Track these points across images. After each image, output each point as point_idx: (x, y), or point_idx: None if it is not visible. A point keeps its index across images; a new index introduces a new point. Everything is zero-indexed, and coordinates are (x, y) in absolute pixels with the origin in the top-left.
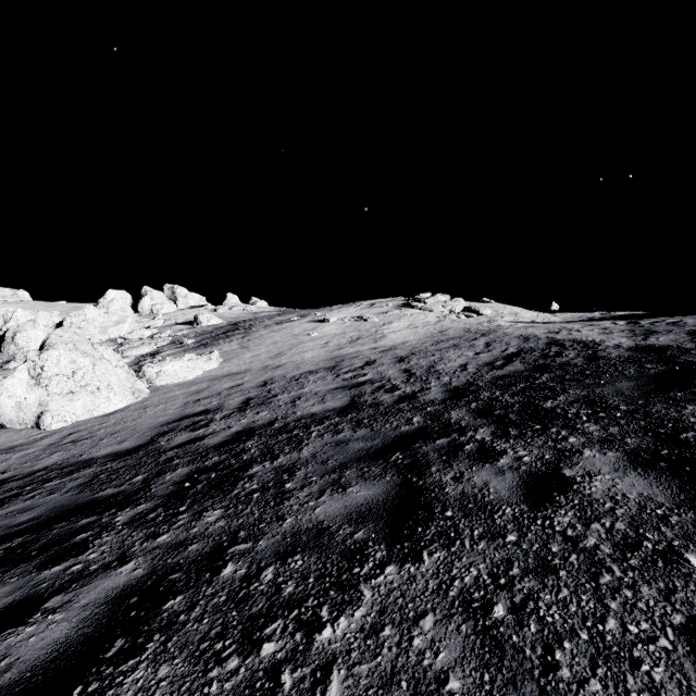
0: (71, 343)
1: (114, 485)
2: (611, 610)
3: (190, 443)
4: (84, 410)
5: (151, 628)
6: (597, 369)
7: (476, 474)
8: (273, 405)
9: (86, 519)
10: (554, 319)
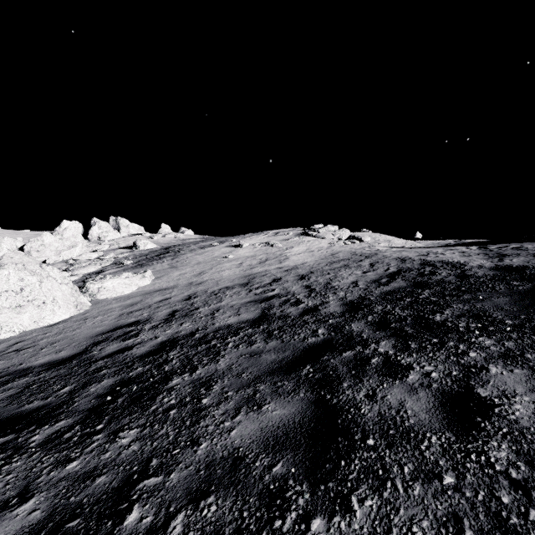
0: (20, 263)
1: (41, 397)
2: None
3: (120, 352)
4: (30, 321)
5: None
6: (470, 285)
7: (389, 392)
8: (195, 316)
9: (3, 437)
10: (419, 245)
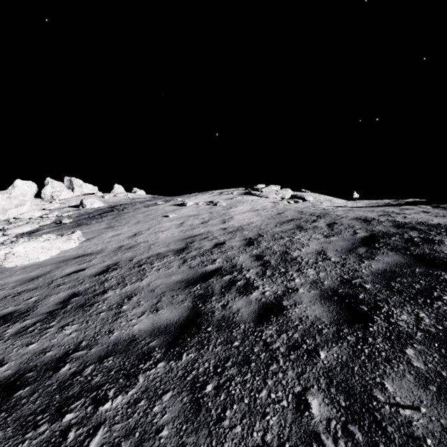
0: None
1: None
2: None
3: None
4: None
5: None
6: None
7: None
8: (93, 309)
9: None
10: (360, 204)
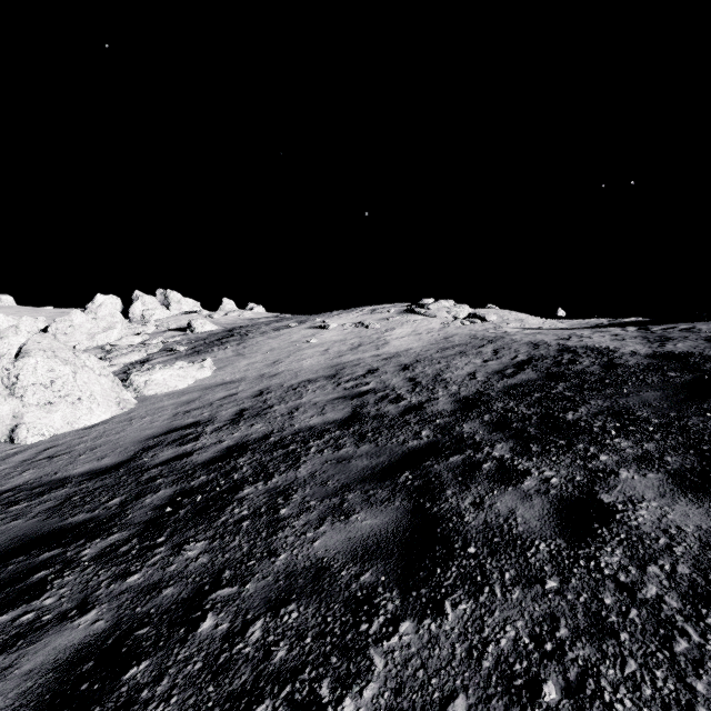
0: (50, 349)
1: (87, 509)
2: (699, 695)
3: (177, 459)
4: (63, 422)
5: (104, 709)
6: (617, 377)
7: (499, 499)
8: (269, 416)
9: (49, 552)
10: (561, 325)
